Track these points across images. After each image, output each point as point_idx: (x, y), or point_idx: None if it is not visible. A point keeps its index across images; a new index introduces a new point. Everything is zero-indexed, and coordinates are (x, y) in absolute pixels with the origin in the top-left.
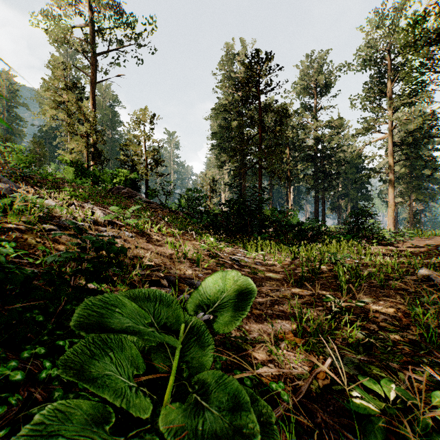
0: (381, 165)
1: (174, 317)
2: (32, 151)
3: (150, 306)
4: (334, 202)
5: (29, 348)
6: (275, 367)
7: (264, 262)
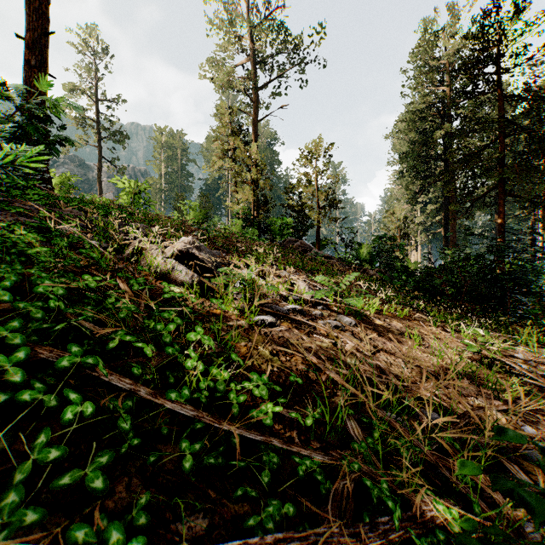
0: None
1: None
2: (200, 206)
3: None
4: None
5: None
6: None
7: None
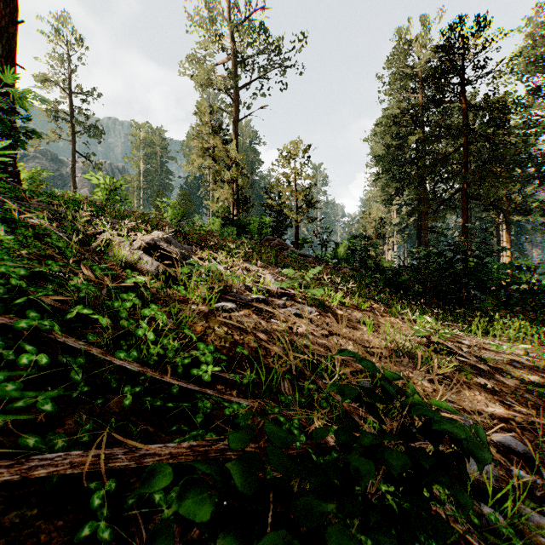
0: None
1: None
2: (180, 204)
3: None
4: None
5: None
6: None
7: (523, 362)
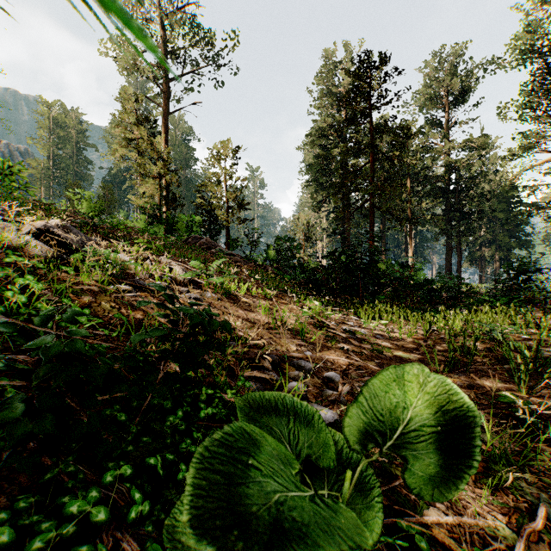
0: (547, 198)
1: (323, 443)
2: (101, 198)
3: (283, 423)
4: (474, 251)
5: (112, 468)
6: (448, 510)
7: (386, 335)
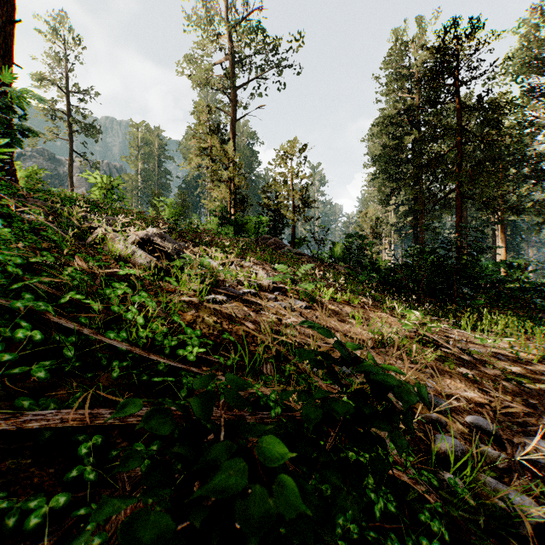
0: None
1: None
2: (178, 204)
3: None
4: None
5: None
6: None
7: (508, 355)
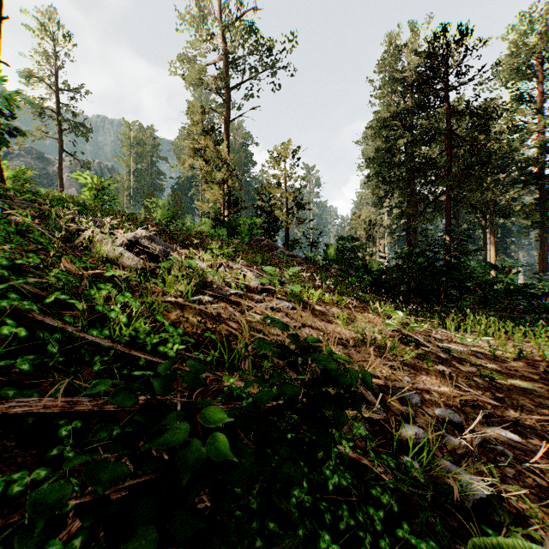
0: None
1: None
2: (171, 205)
3: None
4: None
5: None
6: None
7: (487, 353)
